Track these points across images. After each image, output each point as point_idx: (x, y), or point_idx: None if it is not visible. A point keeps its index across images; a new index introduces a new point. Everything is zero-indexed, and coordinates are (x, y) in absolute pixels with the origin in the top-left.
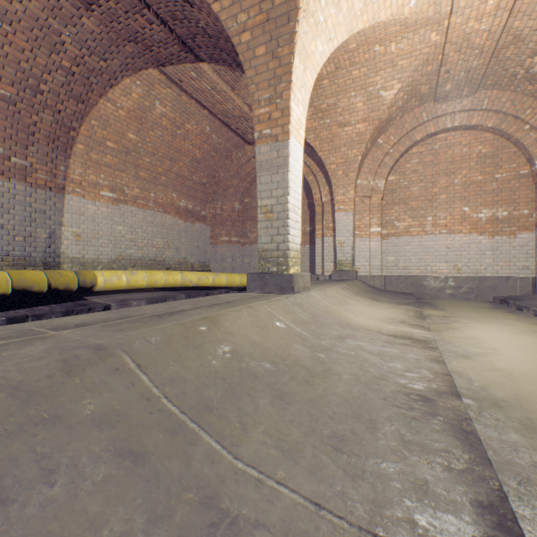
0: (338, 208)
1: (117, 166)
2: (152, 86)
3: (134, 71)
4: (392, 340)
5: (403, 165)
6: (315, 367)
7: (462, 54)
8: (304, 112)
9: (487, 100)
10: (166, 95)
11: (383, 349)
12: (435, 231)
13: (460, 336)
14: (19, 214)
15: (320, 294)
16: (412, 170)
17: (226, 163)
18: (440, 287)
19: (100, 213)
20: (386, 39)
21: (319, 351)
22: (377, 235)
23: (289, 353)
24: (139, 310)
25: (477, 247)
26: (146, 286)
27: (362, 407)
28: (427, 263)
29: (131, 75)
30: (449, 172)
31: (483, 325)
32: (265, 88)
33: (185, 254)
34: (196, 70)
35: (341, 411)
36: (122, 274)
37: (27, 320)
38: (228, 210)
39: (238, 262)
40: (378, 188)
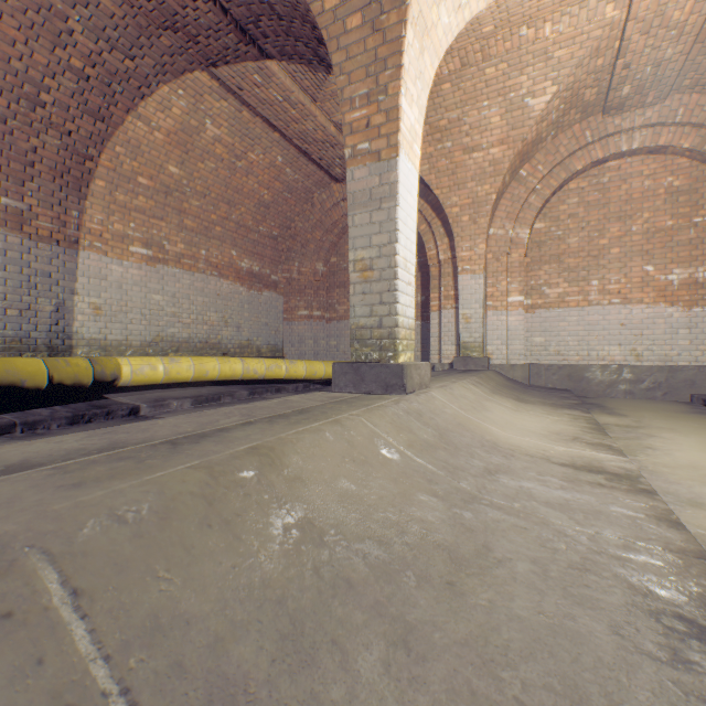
0: (462, 269)
1: (152, 211)
2: (200, 98)
3: (174, 75)
4: (573, 475)
5: (555, 207)
6: (460, 543)
7: (651, 38)
8: (419, 117)
9: (683, 109)
10: (220, 110)
11: (565, 495)
12: (602, 300)
13: (670, 463)
14: (13, 277)
15: (444, 394)
16: (569, 214)
17: (305, 208)
18: (611, 381)
19: (129, 277)
20: (538, 16)
21: (460, 504)
22: (519, 306)
23: (409, 515)
24: (149, 428)
25: (665, 324)
26: (192, 379)
27: (580, 661)
28: (591, 346)
29: (170, 80)
30: (623, 215)
31: (697, 442)
32: (361, 79)
33: (248, 334)
34: (262, 72)
35: (540, 680)
36: (158, 363)
37: (14, 431)
38: (308, 273)
39: (322, 345)
40: (520, 240)
